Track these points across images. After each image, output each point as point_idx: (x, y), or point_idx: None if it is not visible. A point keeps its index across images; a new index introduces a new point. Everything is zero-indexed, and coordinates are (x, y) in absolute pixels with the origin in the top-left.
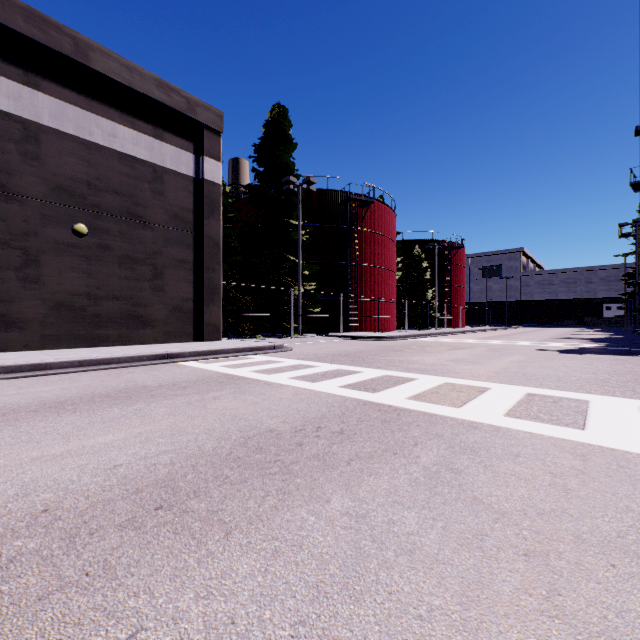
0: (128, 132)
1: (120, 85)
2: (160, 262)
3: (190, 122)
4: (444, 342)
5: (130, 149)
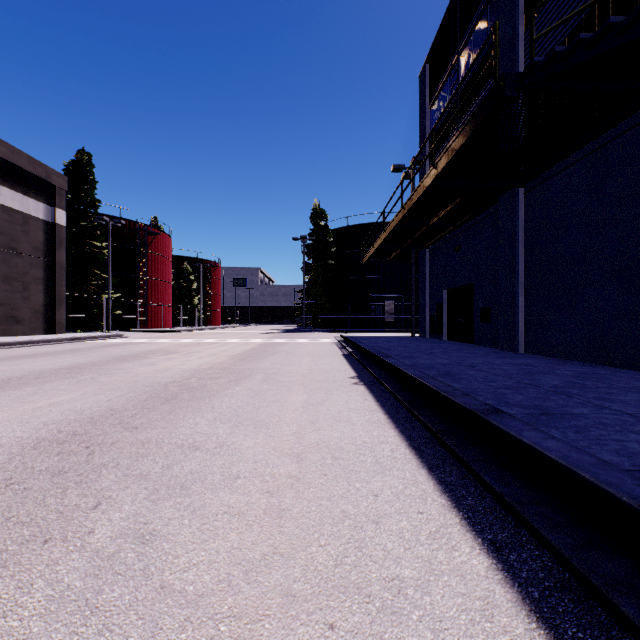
0: (8, 191)
1: (5, 160)
2: (27, 280)
3: (45, 183)
4: (213, 332)
5: (9, 203)
